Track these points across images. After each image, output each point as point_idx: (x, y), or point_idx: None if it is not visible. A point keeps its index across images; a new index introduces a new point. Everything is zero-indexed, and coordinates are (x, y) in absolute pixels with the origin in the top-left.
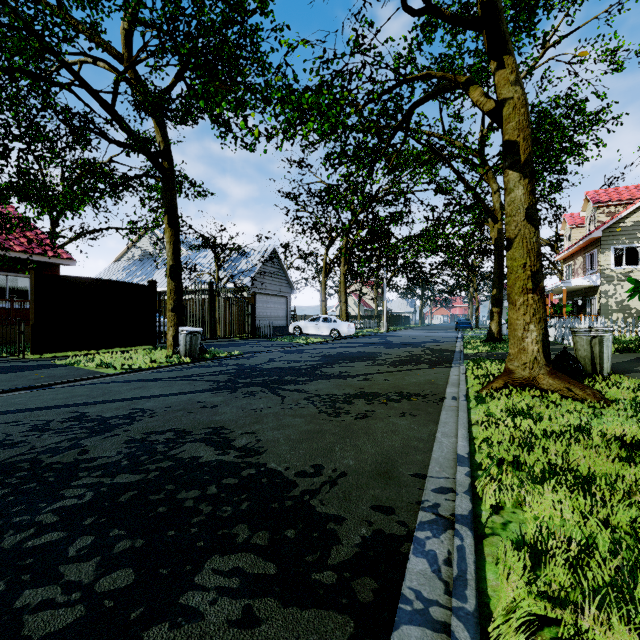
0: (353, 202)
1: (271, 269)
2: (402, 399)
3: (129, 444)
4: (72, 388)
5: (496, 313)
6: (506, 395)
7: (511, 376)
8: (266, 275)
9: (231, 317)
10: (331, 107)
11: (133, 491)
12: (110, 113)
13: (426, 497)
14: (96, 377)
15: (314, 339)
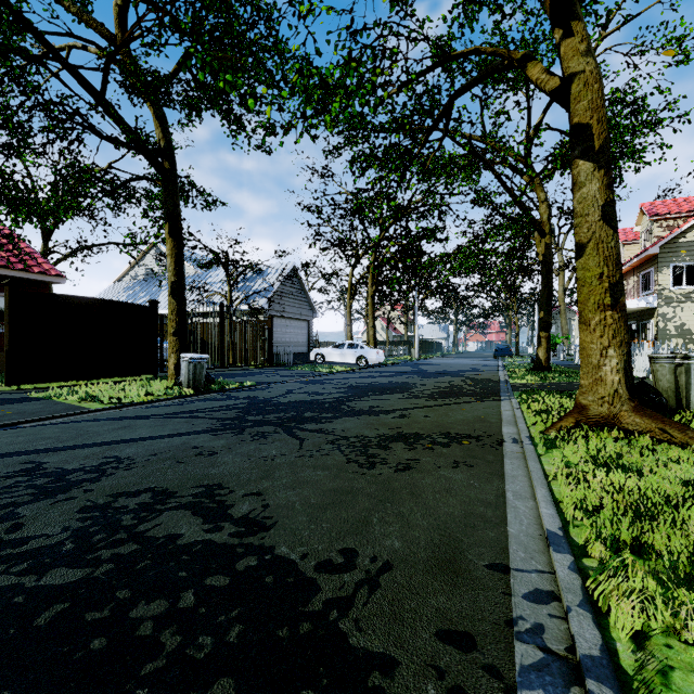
0: (382, 215)
1: (290, 289)
2: (451, 442)
3: (84, 513)
4: (40, 428)
5: (544, 338)
6: (582, 437)
7: (584, 413)
8: (285, 296)
9: (245, 343)
10: (360, 88)
11: (63, 603)
12: (99, 102)
13: (518, 611)
14: (75, 413)
15: (339, 368)
